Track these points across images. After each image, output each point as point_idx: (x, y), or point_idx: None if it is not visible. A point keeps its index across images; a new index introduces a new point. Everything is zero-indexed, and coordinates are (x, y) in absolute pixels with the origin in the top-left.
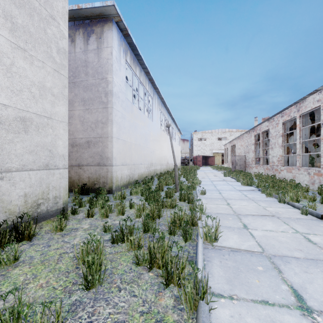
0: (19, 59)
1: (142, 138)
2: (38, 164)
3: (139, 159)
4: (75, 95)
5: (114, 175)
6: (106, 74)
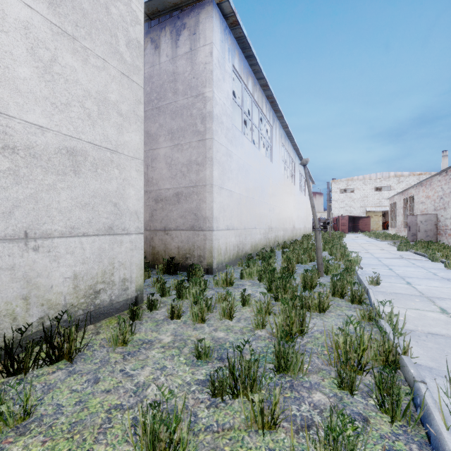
0: (66, 52)
1: (257, 188)
2: (95, 226)
3: (252, 220)
4: (160, 125)
5: (215, 246)
6: (203, 87)
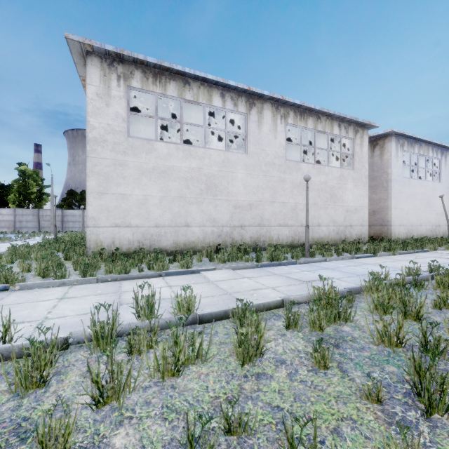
0: (355, 189)
1: (422, 203)
2: (359, 224)
3: (418, 221)
4: None
5: (392, 232)
6: (387, 169)
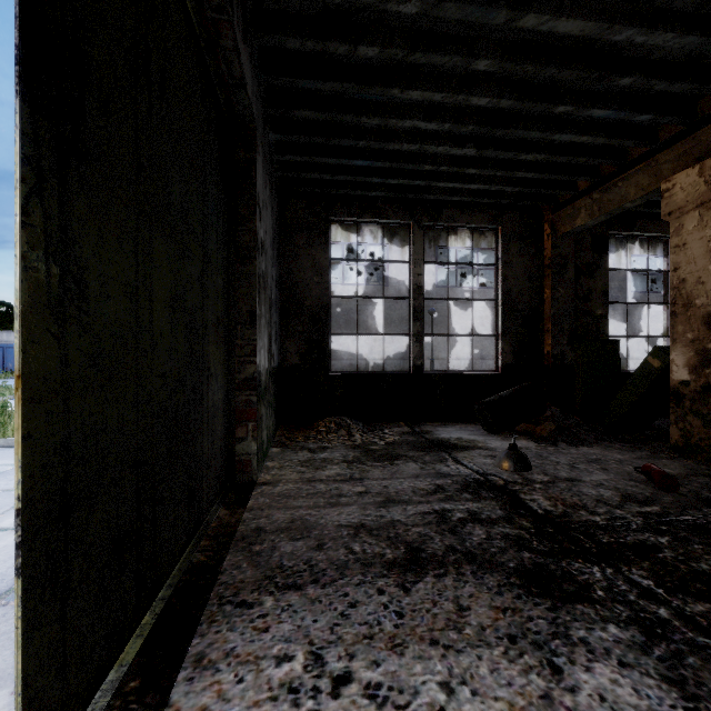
0: None
1: None
2: None
3: None
4: None
5: None
6: None
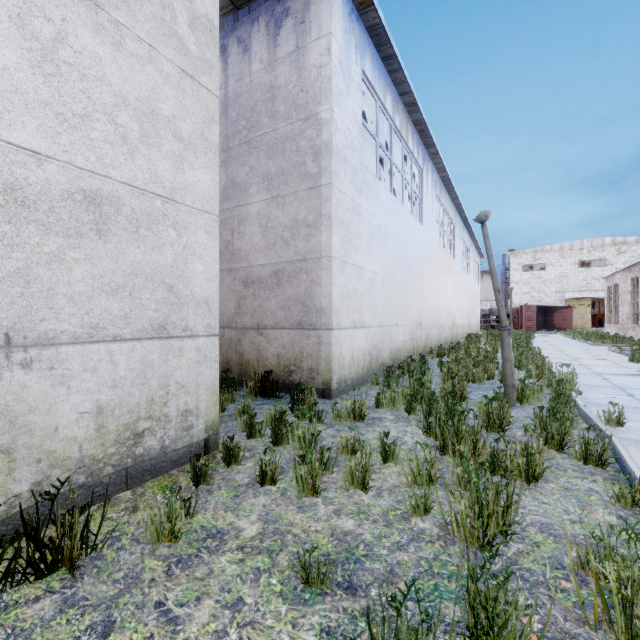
0: (82, 28)
1: (399, 263)
2: (136, 323)
3: (392, 313)
4: (251, 169)
5: (334, 353)
6: (317, 105)
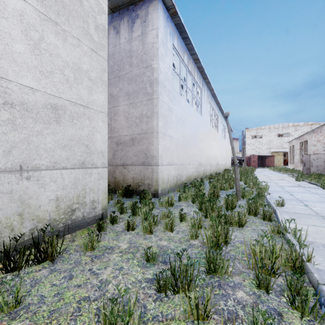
0: (50, 33)
1: (190, 135)
2: (72, 161)
3: (187, 158)
4: (120, 89)
5: (160, 177)
6: (151, 61)
